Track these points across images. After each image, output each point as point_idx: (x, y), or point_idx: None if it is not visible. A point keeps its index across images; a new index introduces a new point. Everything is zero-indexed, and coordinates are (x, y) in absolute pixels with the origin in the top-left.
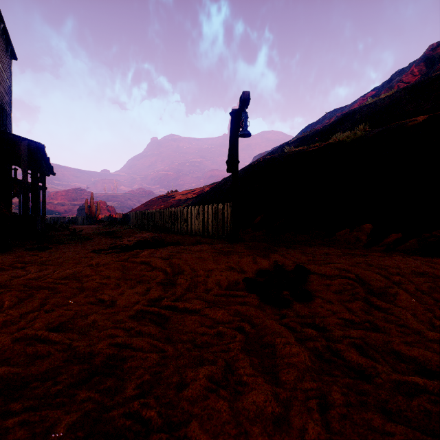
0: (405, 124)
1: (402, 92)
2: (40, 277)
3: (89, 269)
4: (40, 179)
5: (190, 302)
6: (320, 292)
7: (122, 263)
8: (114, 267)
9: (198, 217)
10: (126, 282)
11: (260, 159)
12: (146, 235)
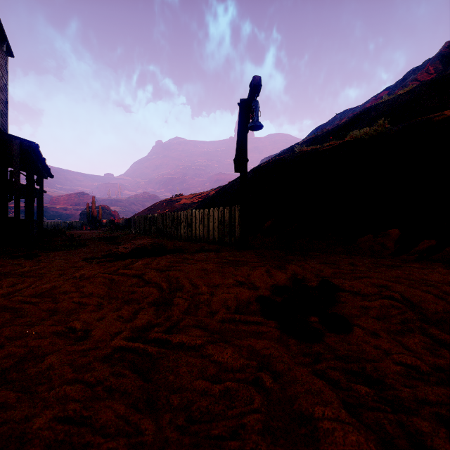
0: (431, 119)
1: (423, 87)
2: (10, 293)
3: (69, 284)
4: (38, 182)
5: (188, 332)
6: (357, 318)
7: (110, 276)
8: (99, 281)
9: (203, 222)
10: (110, 301)
11: (269, 160)
12: (144, 241)
